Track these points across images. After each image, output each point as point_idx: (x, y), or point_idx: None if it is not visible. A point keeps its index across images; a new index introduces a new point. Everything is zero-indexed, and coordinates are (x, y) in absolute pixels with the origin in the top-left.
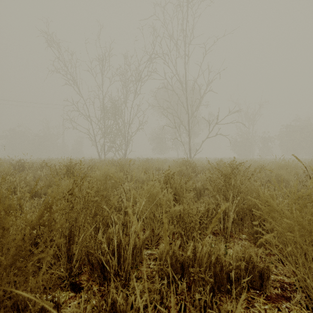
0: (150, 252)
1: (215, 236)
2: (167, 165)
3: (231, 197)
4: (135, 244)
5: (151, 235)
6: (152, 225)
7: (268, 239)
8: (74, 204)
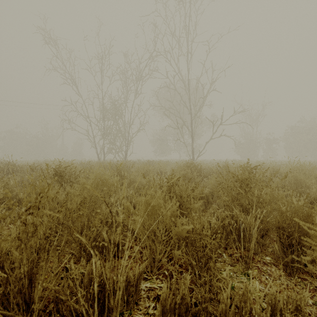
0: (150, 285)
1: (232, 259)
2: (169, 167)
3: (253, 210)
4: (127, 280)
5: (151, 261)
6: (153, 247)
7: (310, 270)
8: (36, 228)
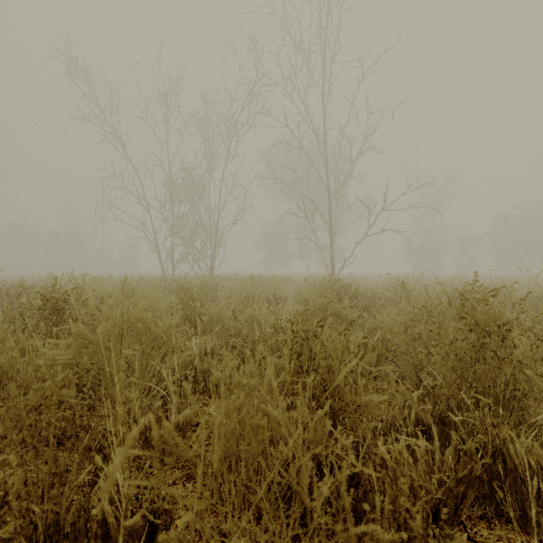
0: None
1: None
2: (290, 288)
3: None
4: None
5: None
6: None
7: None
8: None
